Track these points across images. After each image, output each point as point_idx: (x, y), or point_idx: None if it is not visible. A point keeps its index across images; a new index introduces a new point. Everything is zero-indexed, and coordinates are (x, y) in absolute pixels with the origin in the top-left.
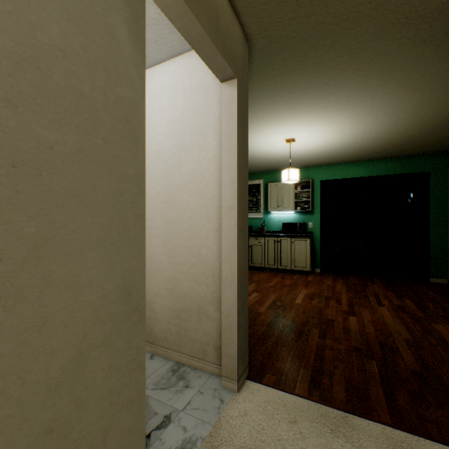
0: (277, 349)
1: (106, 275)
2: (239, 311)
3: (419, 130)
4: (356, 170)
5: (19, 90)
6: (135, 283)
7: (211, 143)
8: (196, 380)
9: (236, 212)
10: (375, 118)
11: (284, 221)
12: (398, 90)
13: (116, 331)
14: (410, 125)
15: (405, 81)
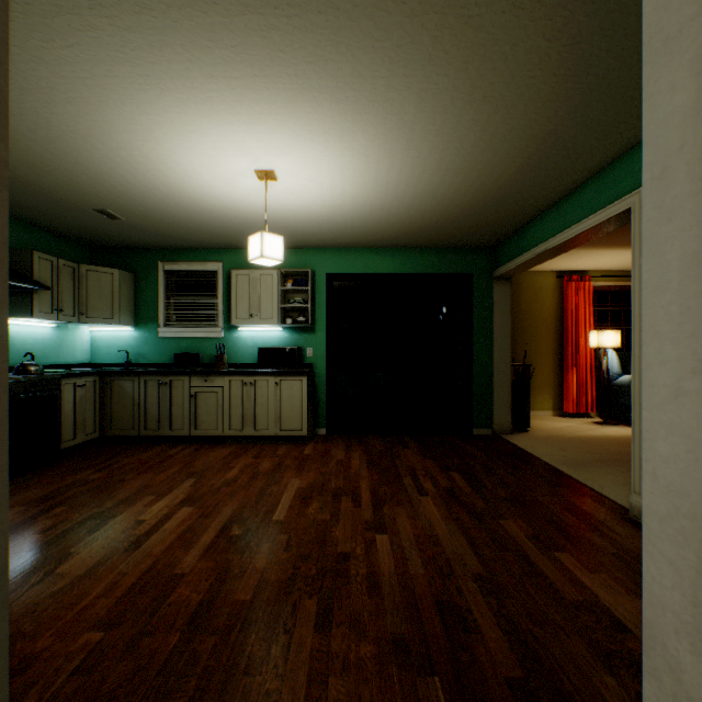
0: None
1: None
2: None
3: (471, 200)
4: (380, 262)
5: None
6: None
7: None
8: None
9: None
10: (417, 156)
11: (264, 344)
12: (461, 88)
13: None
14: (462, 185)
15: (477, 64)
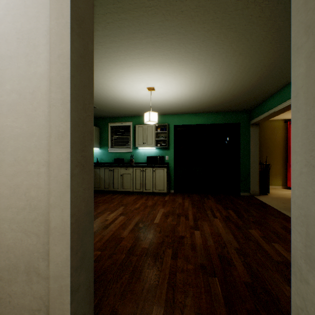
0: (132, 283)
1: None
2: (75, 268)
3: (237, 92)
4: (197, 119)
5: None
6: None
7: (43, 54)
8: None
9: (68, 142)
10: (212, 77)
11: (148, 155)
12: (229, 52)
13: None
14: (233, 86)
15: (235, 43)
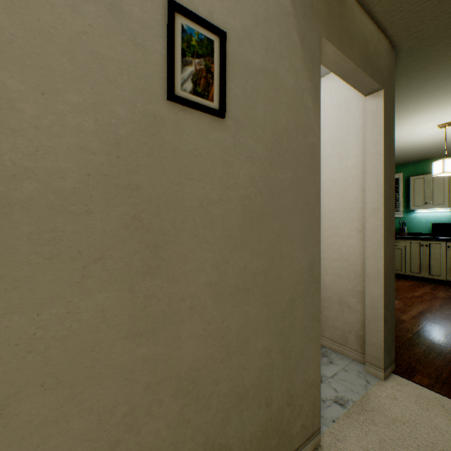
0: (429, 357)
1: (302, 255)
2: (385, 305)
3: None
4: None
5: (273, 157)
6: (315, 263)
7: (352, 151)
8: (338, 360)
9: (381, 214)
10: None
11: (434, 221)
12: None
13: (306, 291)
14: None
15: None
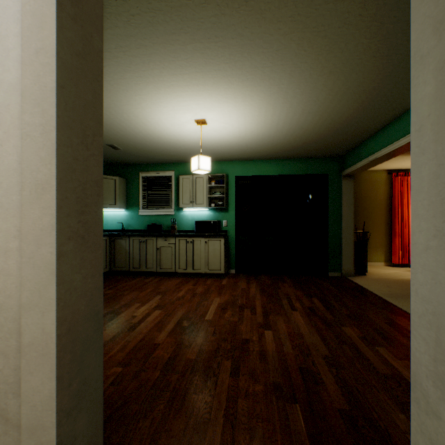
0: (170, 419)
1: None
2: (67, 411)
3: (325, 129)
4: (268, 168)
5: None
6: None
7: (14, 50)
8: None
9: (53, 197)
10: (290, 106)
11: (198, 219)
12: (316, 68)
13: None
14: (319, 121)
15: (324, 55)
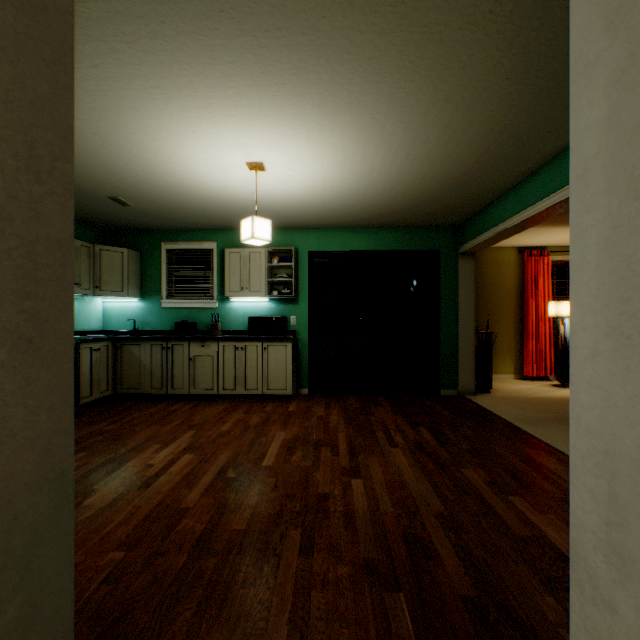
0: (201, 635)
1: None
2: None
3: (436, 185)
4: (356, 240)
5: None
6: None
7: None
8: None
9: None
10: (388, 148)
11: (253, 314)
12: (426, 91)
13: None
14: (428, 172)
15: (438, 72)
